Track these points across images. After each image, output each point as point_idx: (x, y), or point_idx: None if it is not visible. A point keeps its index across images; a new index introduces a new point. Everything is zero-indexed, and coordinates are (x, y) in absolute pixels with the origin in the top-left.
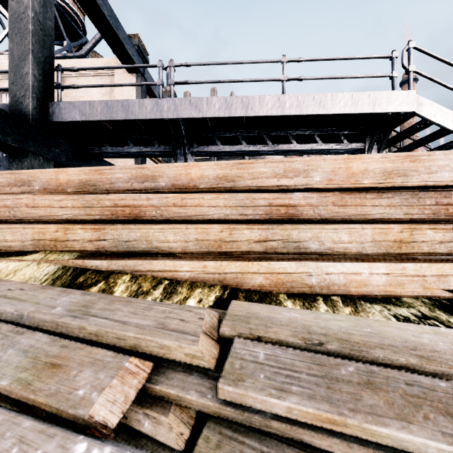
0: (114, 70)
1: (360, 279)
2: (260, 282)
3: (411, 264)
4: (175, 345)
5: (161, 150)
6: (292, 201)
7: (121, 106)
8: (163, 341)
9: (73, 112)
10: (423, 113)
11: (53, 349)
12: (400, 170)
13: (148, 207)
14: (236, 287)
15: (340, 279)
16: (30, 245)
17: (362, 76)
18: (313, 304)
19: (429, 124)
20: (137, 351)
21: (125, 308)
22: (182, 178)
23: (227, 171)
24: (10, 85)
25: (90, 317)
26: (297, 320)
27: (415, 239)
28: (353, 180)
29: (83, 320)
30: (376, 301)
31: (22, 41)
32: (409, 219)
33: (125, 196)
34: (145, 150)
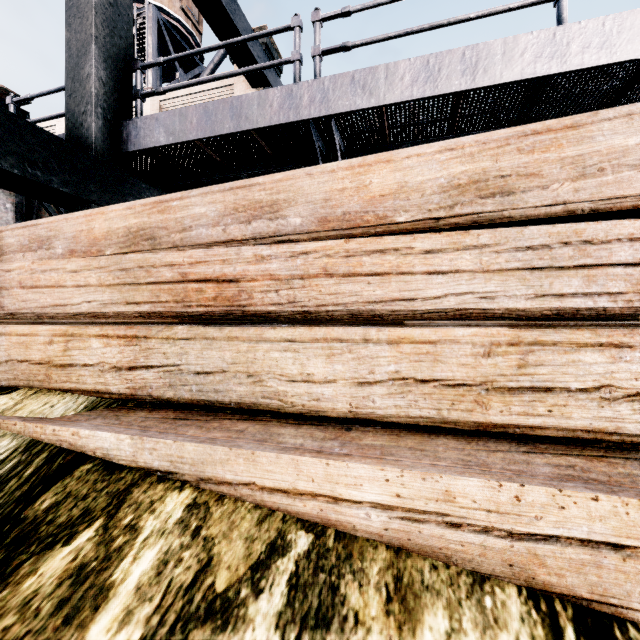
0: (233, 89)
1: None
2: None
3: None
4: None
5: None
6: None
7: (229, 109)
8: None
9: (155, 133)
10: None
11: None
12: None
13: (259, 279)
14: (595, 608)
15: None
16: (4, 374)
17: None
18: None
19: None
20: None
21: None
22: (345, 199)
23: (483, 164)
24: (67, 99)
25: None
26: None
27: None
28: None
29: None
30: None
31: (82, 25)
32: None
33: (205, 254)
34: None
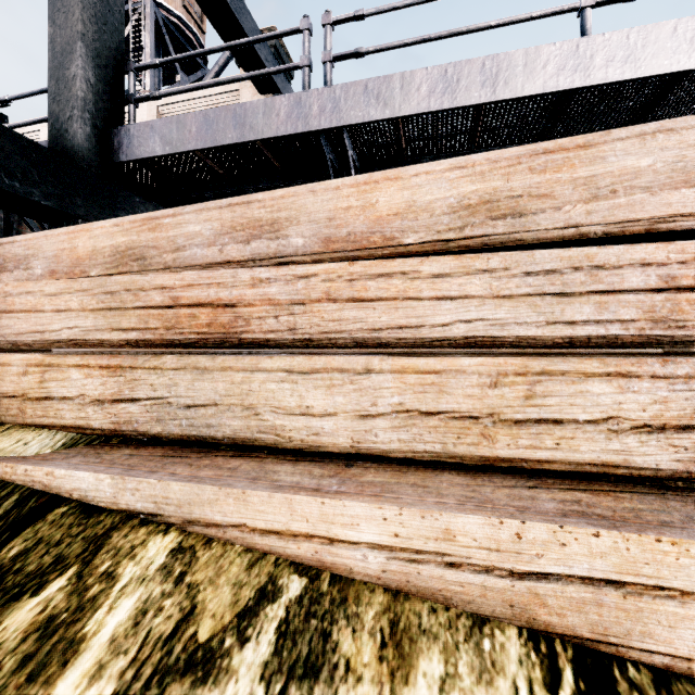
0: (239, 95)
1: None
2: None
3: None
4: None
5: None
6: None
7: (232, 118)
8: None
9: (150, 141)
10: None
11: None
12: None
13: (257, 304)
14: (596, 648)
15: None
16: None
17: None
18: None
19: None
20: None
21: None
22: (350, 218)
23: (494, 183)
24: (51, 102)
25: None
26: None
27: None
28: None
29: None
30: None
31: (67, 20)
32: None
33: (198, 276)
34: None
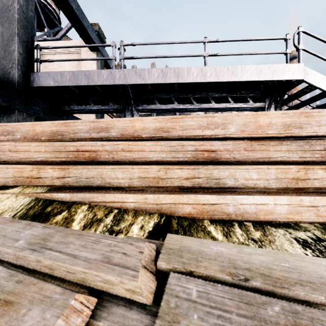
0: (80, 49)
1: (267, 209)
2: (189, 210)
3: (307, 197)
4: (117, 281)
5: (114, 108)
6: (213, 147)
7: (84, 75)
8: (107, 276)
9: (48, 80)
10: (309, 80)
11: (9, 284)
12: (297, 124)
13: (103, 151)
14: (170, 215)
15: (251, 209)
16: (11, 181)
17: (264, 53)
18: (231, 228)
19: (314, 89)
20: (84, 284)
21: (77, 241)
22: (128, 129)
23: (163, 124)
24: (1, 59)
25: (46, 250)
26: (223, 254)
27: (309, 177)
28: (260, 131)
29: (40, 253)
30: (280, 225)
31: (10, 26)
32: (303, 161)
33: (85, 143)
34: (102, 108)
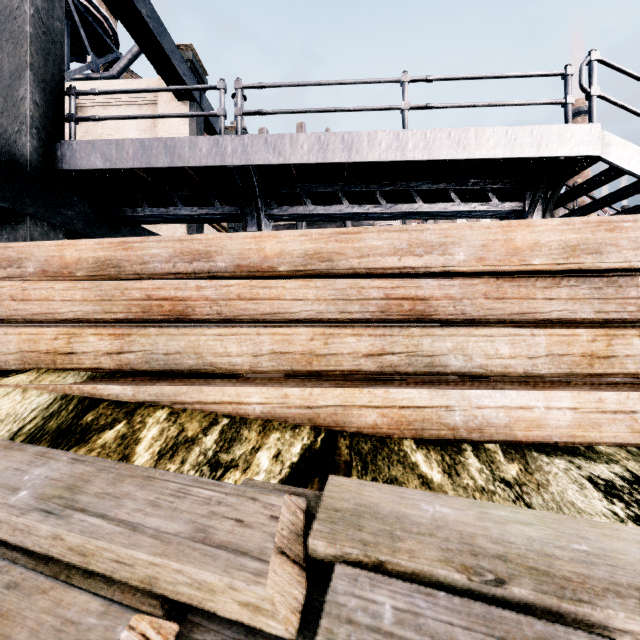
0: (157, 96)
1: (531, 417)
2: (373, 420)
3: (612, 393)
4: (222, 584)
5: (224, 212)
6: (421, 291)
7: (163, 147)
8: (201, 573)
9: (92, 157)
10: (612, 158)
11: None
12: (591, 245)
13: (200, 300)
14: (335, 429)
15: (500, 417)
16: (15, 361)
17: (521, 103)
18: (458, 457)
19: (620, 175)
20: (152, 591)
21: (141, 492)
22: (251, 255)
23: (321, 245)
24: None
25: (74, 513)
26: (448, 522)
27: (616, 352)
28: (516, 260)
29: (60, 520)
30: (557, 451)
31: (16, 50)
32: (603, 320)
33: (164, 283)
34: (200, 212)
